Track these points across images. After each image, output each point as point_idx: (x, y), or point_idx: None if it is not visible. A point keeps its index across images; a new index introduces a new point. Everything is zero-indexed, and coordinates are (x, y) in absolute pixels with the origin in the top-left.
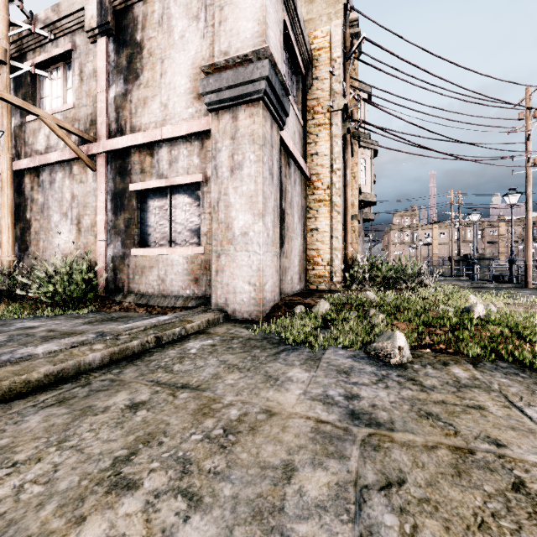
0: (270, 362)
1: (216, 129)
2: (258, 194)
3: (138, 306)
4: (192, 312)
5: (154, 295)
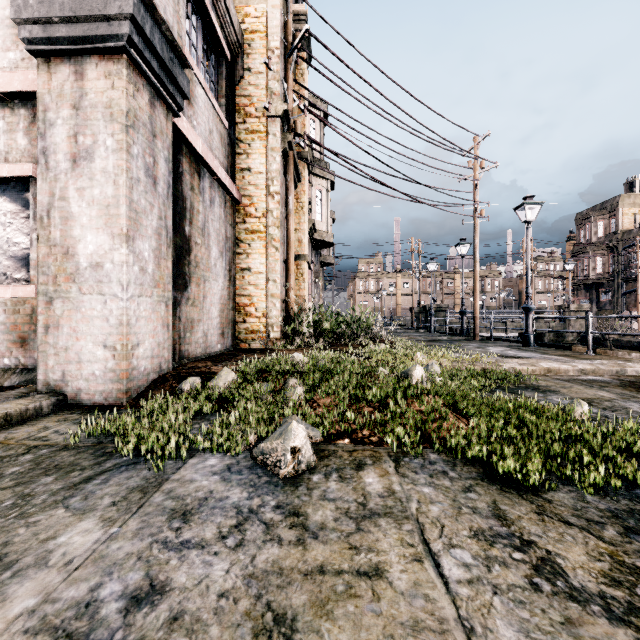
0: (45, 510)
1: (45, 87)
2: (119, 202)
3: None
4: None
5: None
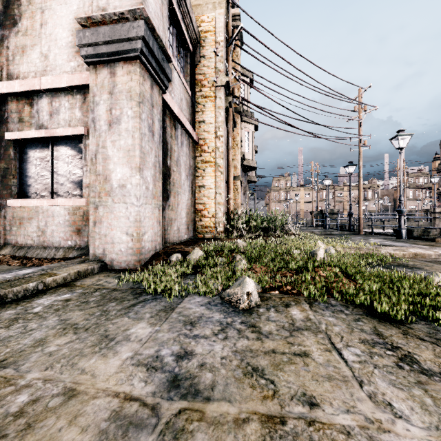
0: (118, 317)
1: (93, 83)
2: (135, 148)
3: (12, 259)
4: (66, 264)
5: (34, 247)
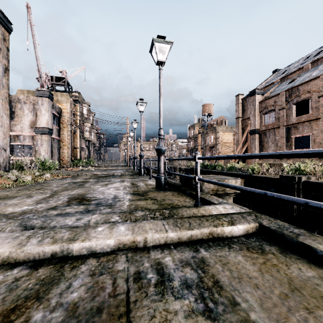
0: None
1: (37, 137)
2: (46, 150)
3: None
4: None
5: None
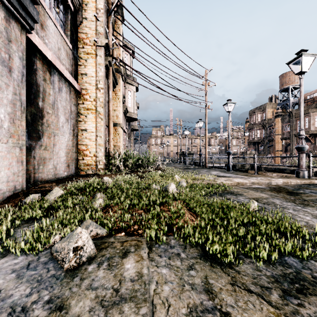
0: None
1: None
2: None
3: None
4: None
5: None
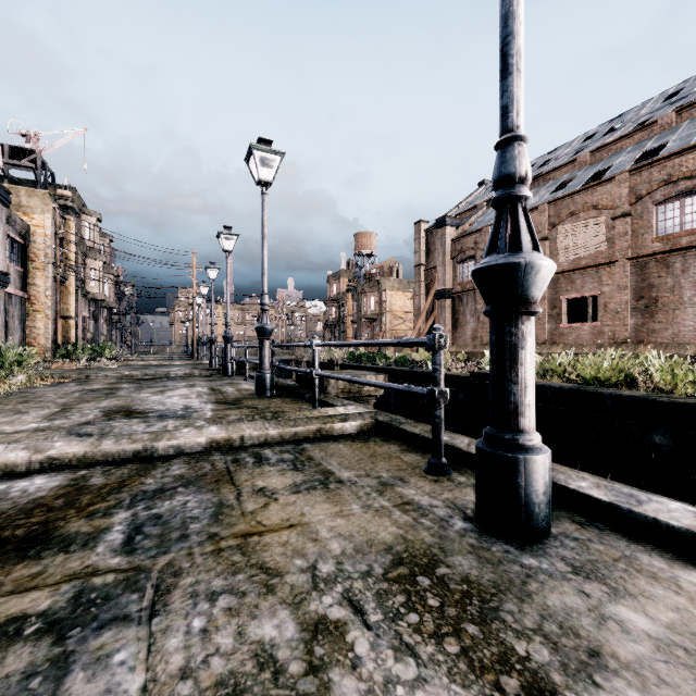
0: None
1: None
2: None
3: None
4: None
5: None
